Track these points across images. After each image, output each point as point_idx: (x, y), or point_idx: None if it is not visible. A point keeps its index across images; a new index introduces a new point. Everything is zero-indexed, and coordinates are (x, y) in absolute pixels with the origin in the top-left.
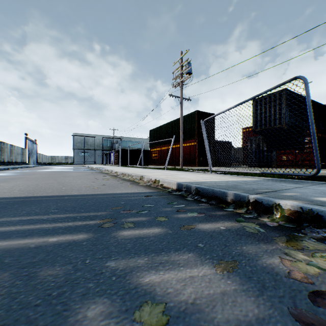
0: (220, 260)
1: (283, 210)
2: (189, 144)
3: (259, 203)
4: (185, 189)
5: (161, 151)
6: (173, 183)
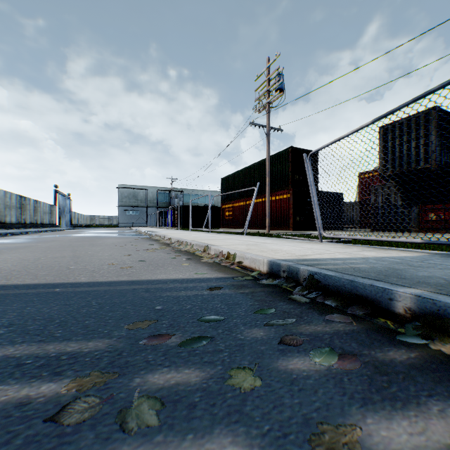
0: None
1: None
2: (280, 197)
3: None
4: (285, 274)
5: (238, 208)
6: (261, 261)
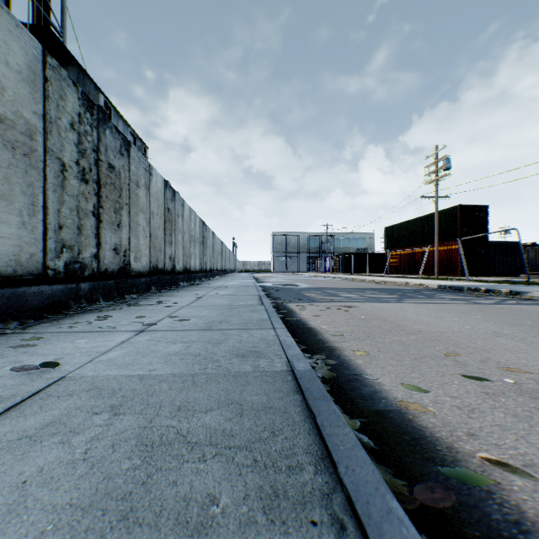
0: (451, 294)
1: (481, 290)
2: (447, 247)
3: (474, 289)
4: (442, 287)
5: (404, 256)
6: (434, 285)
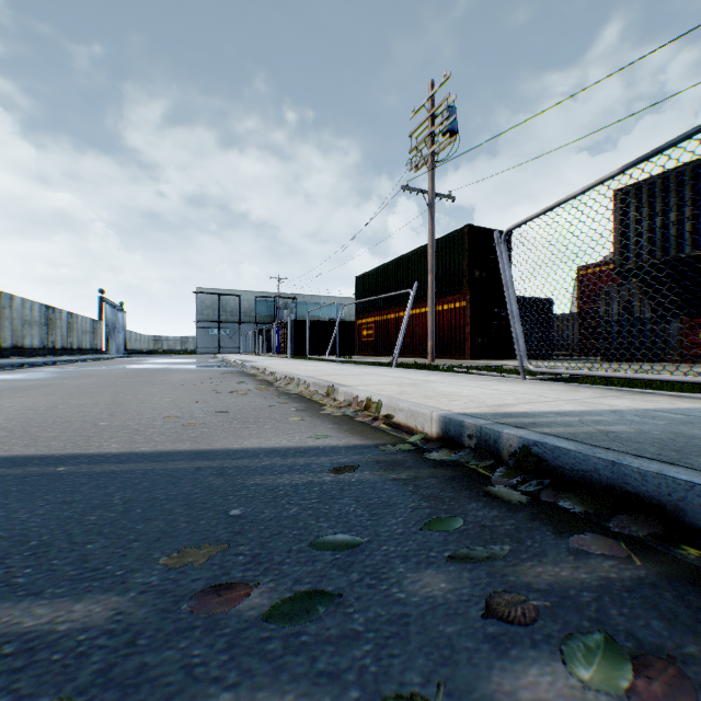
0: None
1: None
2: (449, 306)
3: None
4: (472, 441)
5: (382, 324)
6: (427, 416)
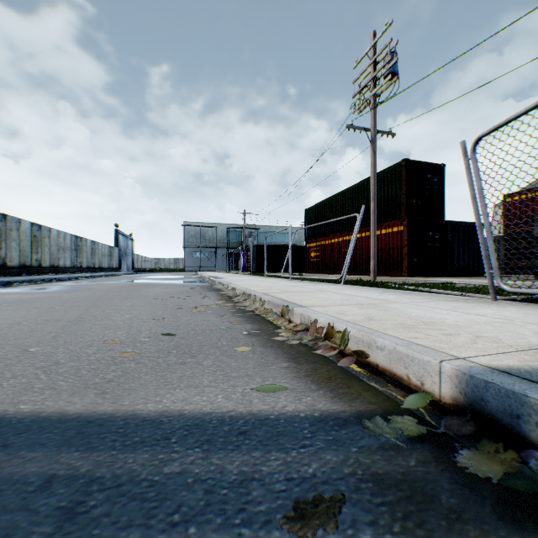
0: None
1: None
2: (387, 230)
3: None
4: None
5: (327, 247)
6: (430, 367)
